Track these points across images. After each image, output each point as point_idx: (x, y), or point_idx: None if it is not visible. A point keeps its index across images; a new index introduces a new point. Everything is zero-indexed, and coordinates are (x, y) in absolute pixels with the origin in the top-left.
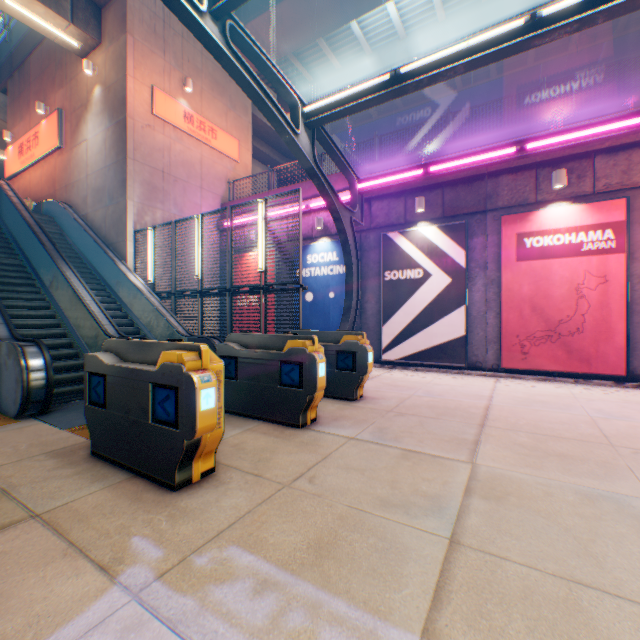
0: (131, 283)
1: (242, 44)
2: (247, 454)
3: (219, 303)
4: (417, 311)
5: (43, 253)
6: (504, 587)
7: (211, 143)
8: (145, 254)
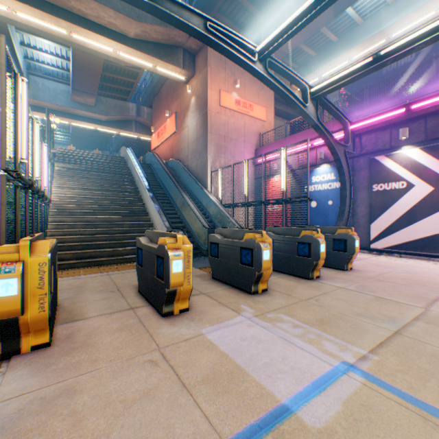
0: (210, 200)
1: (274, 67)
2: (281, 286)
3: (257, 210)
4: (400, 213)
5: (174, 187)
6: (420, 350)
7: (249, 114)
8: (216, 184)
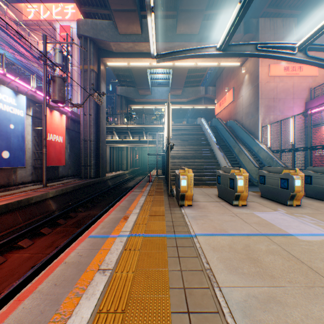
0: (260, 147)
1: (313, 50)
2: (313, 206)
3: (302, 154)
4: None
5: (232, 140)
6: None
7: (298, 74)
8: (265, 135)
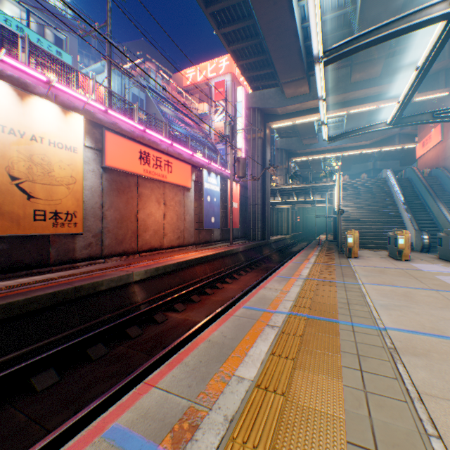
0: None
1: None
2: None
3: None
4: None
5: (429, 198)
6: None
7: None
8: None
